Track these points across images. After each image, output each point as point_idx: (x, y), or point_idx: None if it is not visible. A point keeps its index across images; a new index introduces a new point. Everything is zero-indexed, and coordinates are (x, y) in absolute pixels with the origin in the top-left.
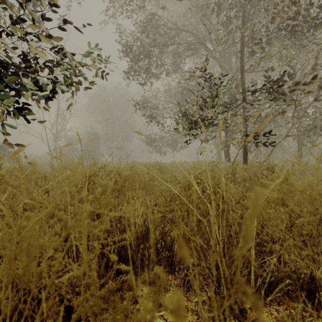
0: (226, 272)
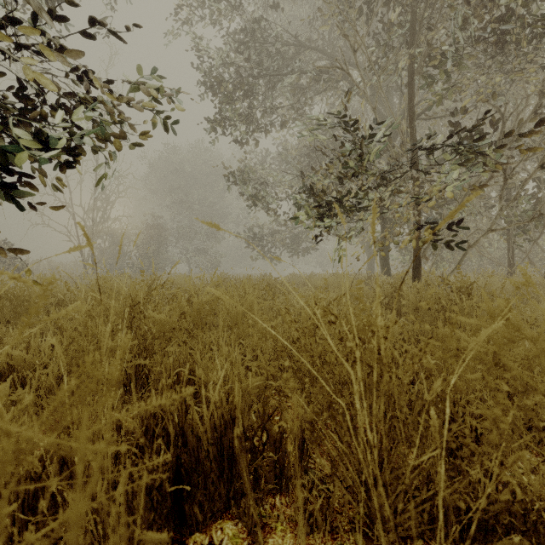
0: (386, 508)
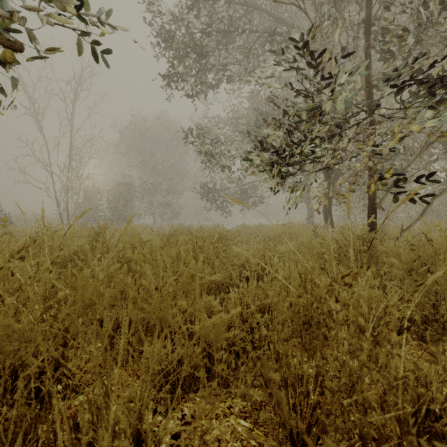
0: None
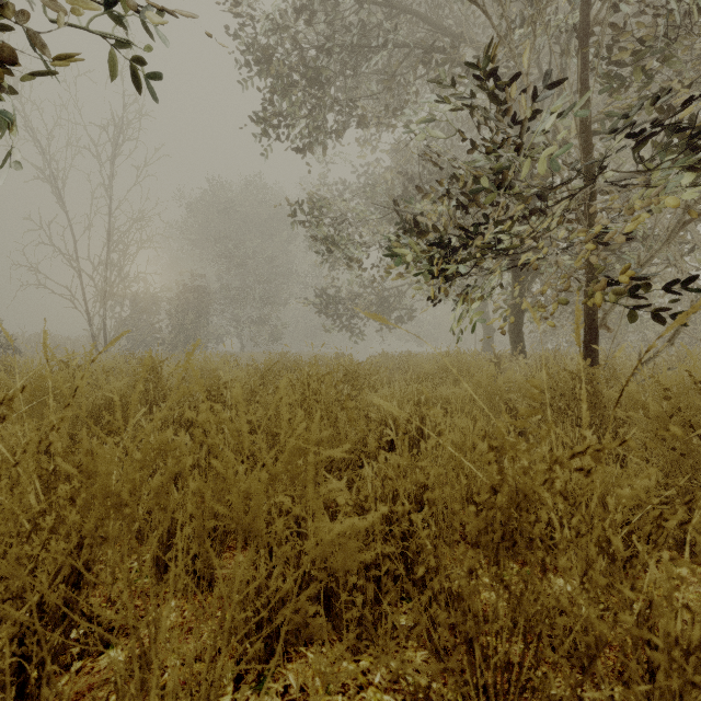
0: None
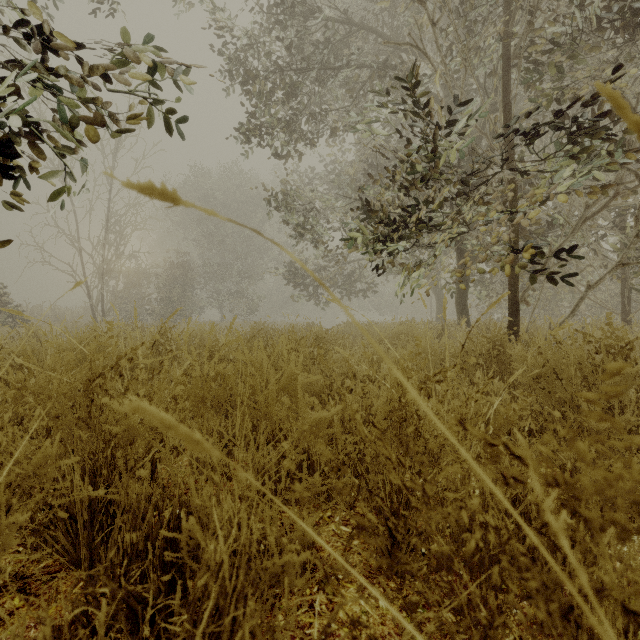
0: None
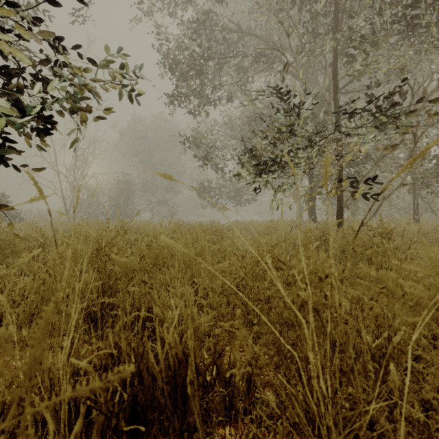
0: None
